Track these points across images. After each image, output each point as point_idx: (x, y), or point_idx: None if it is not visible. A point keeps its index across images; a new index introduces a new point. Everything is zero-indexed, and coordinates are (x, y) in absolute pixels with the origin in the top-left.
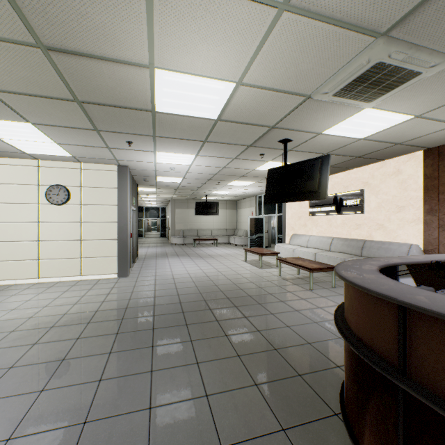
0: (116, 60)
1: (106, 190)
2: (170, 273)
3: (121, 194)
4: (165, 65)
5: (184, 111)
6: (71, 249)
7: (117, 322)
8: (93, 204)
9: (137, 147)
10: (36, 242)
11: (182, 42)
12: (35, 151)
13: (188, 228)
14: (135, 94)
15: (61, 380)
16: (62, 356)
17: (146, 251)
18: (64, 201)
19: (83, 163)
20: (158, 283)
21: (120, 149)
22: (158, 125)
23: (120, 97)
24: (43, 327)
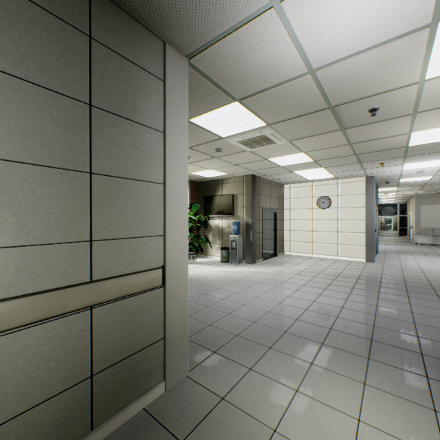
0: (386, 137)
1: (356, 197)
2: (417, 266)
3: (367, 198)
4: (419, 130)
5: (434, 141)
6: (331, 237)
7: (377, 282)
8: (346, 207)
9: (386, 164)
10: (311, 232)
11: (433, 121)
12: (314, 178)
13: (439, 226)
14: (394, 144)
15: (356, 293)
16: (351, 286)
17: (384, 247)
18: (327, 206)
19: (339, 180)
20: (404, 270)
21: (371, 168)
22: (408, 151)
23: (383, 147)
24: (332, 275)
